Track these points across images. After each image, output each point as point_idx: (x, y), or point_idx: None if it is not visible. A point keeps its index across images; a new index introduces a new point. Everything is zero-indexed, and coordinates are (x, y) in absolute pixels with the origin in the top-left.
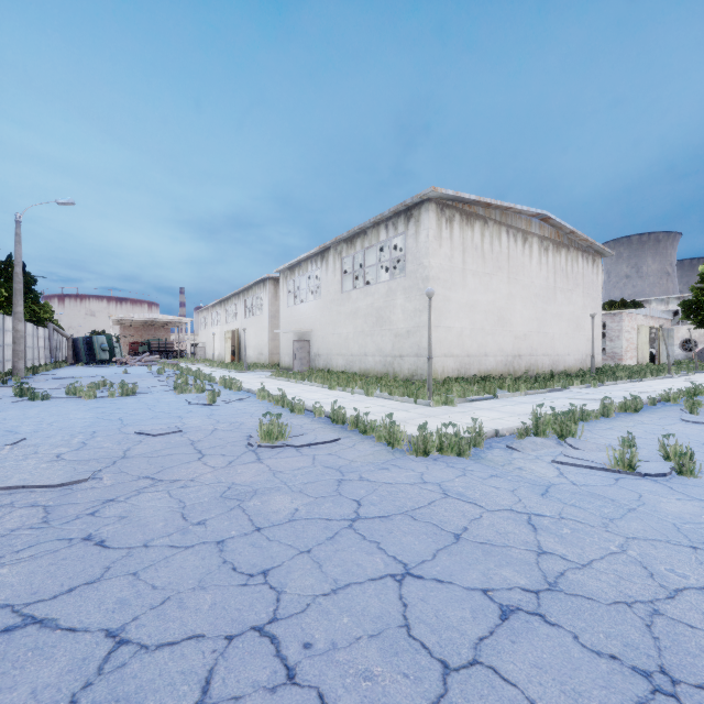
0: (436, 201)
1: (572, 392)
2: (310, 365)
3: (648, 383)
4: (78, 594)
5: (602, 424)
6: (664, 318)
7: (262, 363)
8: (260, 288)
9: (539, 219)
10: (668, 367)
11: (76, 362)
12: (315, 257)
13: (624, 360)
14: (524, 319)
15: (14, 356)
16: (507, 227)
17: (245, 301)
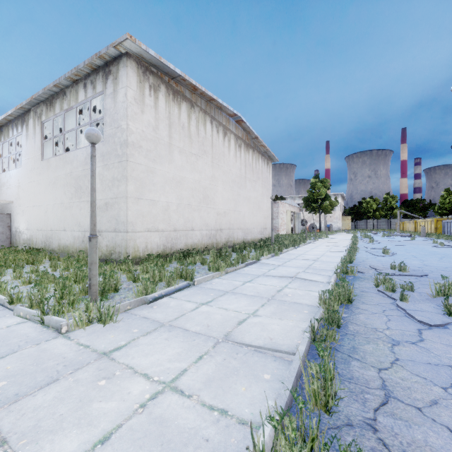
0: (137, 60)
1: (264, 264)
2: (11, 241)
3: (304, 249)
4: None
5: (355, 362)
6: (297, 206)
7: None
8: None
9: (235, 120)
10: (306, 236)
11: None
12: (15, 121)
13: (280, 231)
14: (224, 199)
15: None
16: (211, 117)
17: None
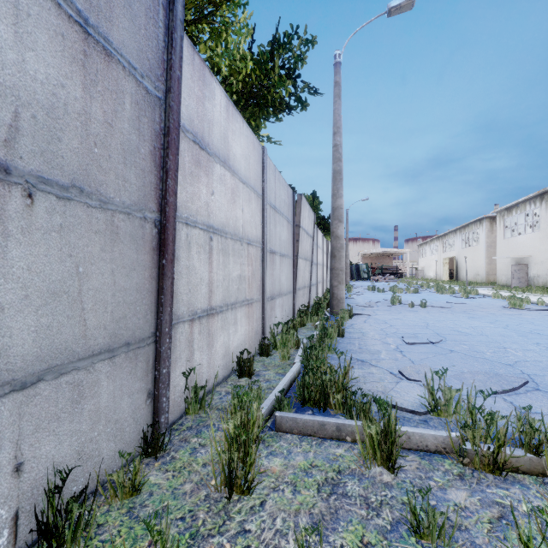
0: None
1: None
2: (528, 283)
3: None
4: (480, 317)
5: None
6: None
7: (478, 281)
8: (476, 226)
9: None
10: None
11: (351, 279)
12: (533, 199)
13: None
14: None
15: (346, 275)
16: None
17: (461, 236)
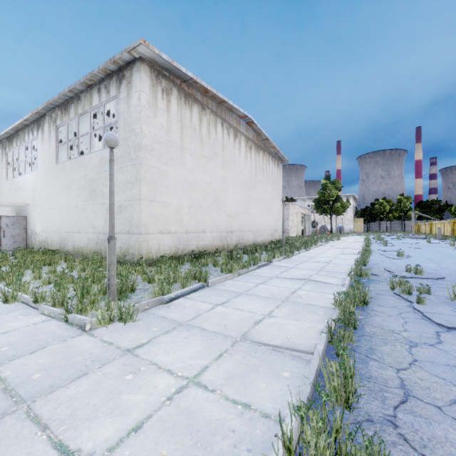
0: (150, 64)
1: (276, 266)
2: (27, 243)
3: (316, 251)
4: None
5: (373, 363)
6: (307, 208)
7: None
8: None
9: (246, 122)
10: (317, 238)
11: None
12: (31, 126)
13: (290, 233)
14: (235, 201)
15: None
16: (222, 119)
17: None
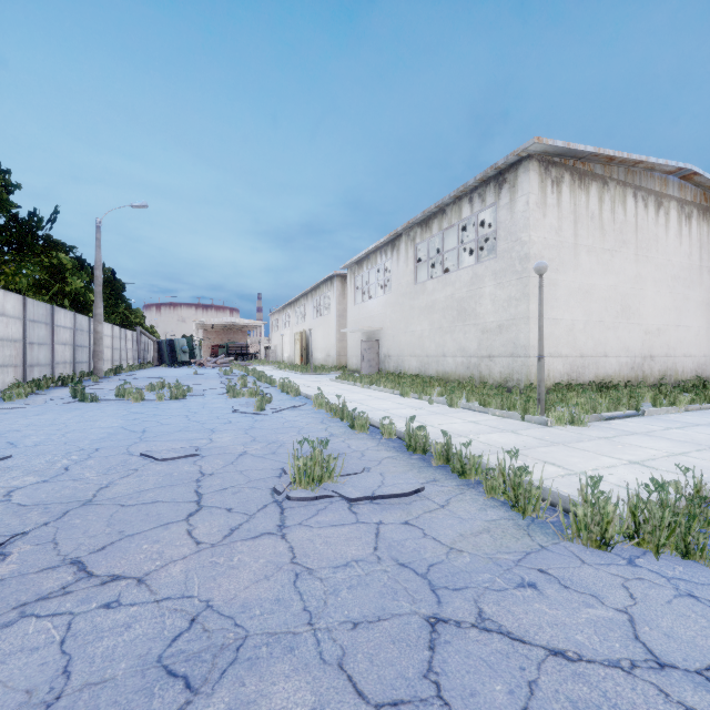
0: (538, 158)
1: None
2: (379, 368)
3: None
4: None
5: None
6: None
7: (329, 365)
8: (327, 287)
9: (678, 177)
10: None
11: (160, 363)
12: (384, 248)
13: None
14: (657, 309)
15: (95, 357)
16: (634, 188)
17: (313, 302)
